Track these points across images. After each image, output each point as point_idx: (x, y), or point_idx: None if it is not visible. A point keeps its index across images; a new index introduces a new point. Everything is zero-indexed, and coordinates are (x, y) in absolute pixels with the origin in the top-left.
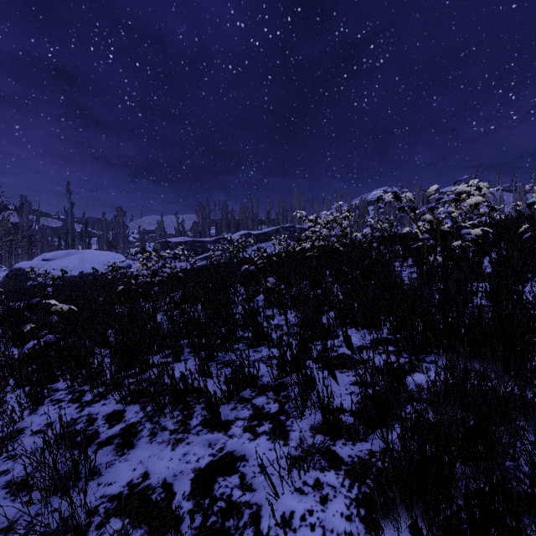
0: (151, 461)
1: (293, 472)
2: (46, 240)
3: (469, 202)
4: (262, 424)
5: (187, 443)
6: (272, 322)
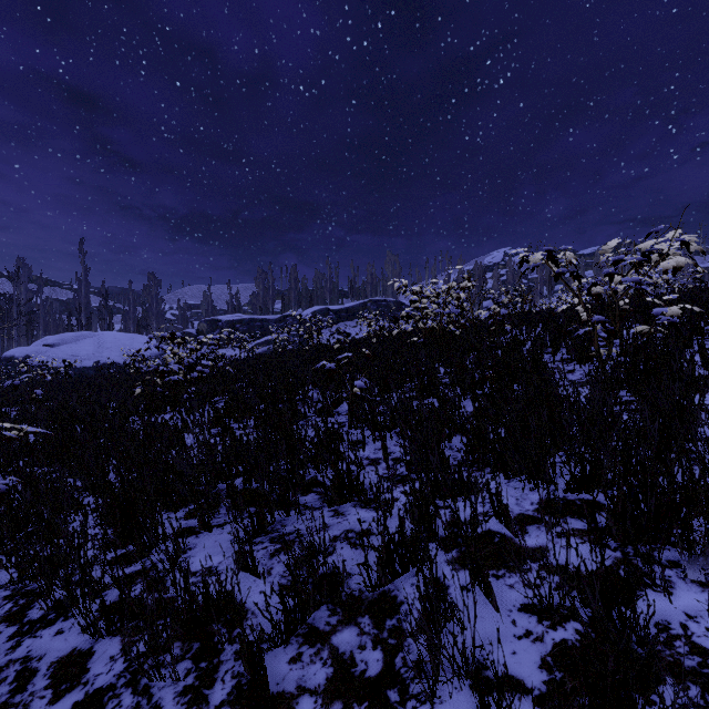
0: None
1: None
2: (52, 318)
3: (664, 265)
4: None
5: None
6: (362, 454)
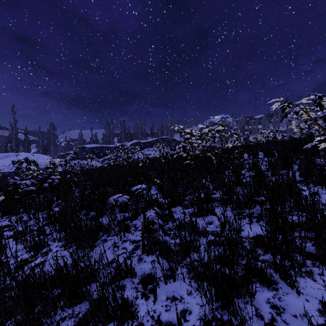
0: None
1: None
2: None
3: None
4: None
5: None
6: (153, 308)
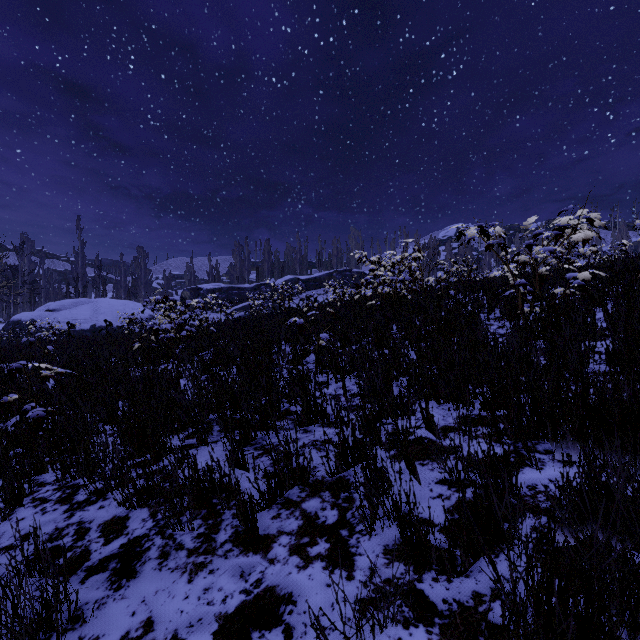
0: (158, 599)
1: (363, 627)
2: (52, 287)
3: (575, 238)
4: (316, 542)
5: (210, 571)
6: (326, 391)
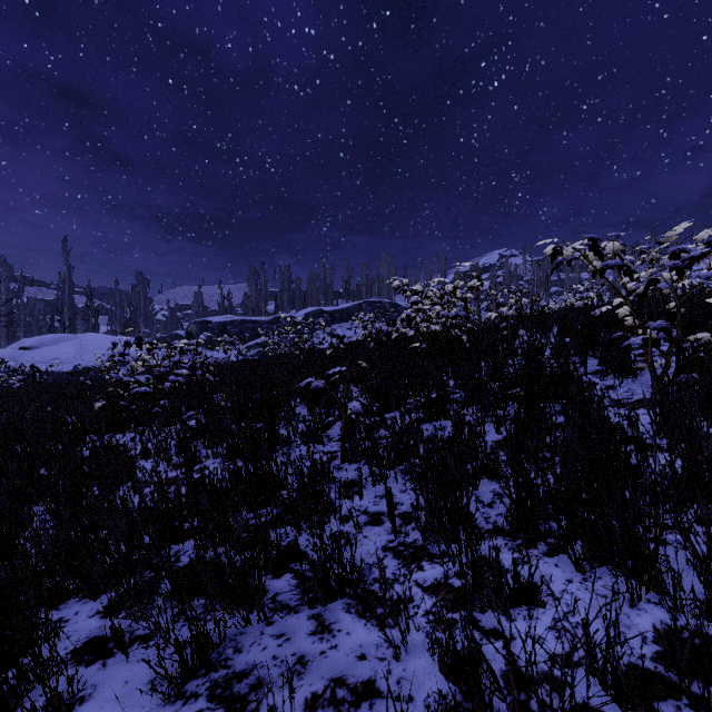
0: None
1: None
2: (35, 319)
3: None
4: None
5: None
6: (359, 504)
